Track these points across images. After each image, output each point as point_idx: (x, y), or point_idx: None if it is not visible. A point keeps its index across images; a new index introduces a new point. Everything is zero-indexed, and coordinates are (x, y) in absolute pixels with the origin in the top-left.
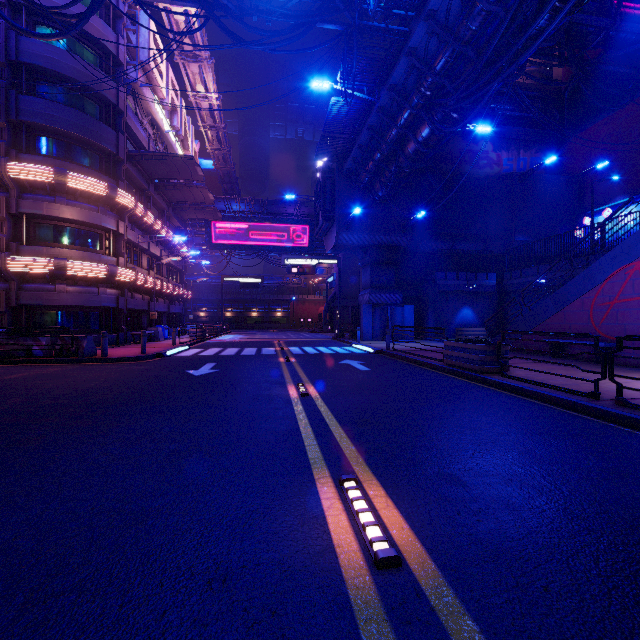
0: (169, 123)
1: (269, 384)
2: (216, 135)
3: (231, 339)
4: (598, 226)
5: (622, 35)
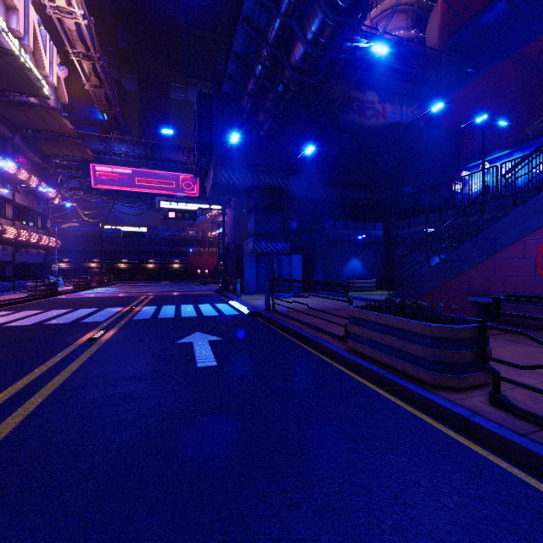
0: (3, 23)
1: None
2: (93, 68)
3: (94, 294)
4: None
5: None
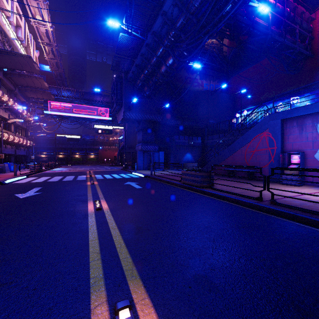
0: (15, 34)
1: (75, 202)
2: (51, 50)
3: (60, 170)
4: (248, 115)
5: (255, 31)
